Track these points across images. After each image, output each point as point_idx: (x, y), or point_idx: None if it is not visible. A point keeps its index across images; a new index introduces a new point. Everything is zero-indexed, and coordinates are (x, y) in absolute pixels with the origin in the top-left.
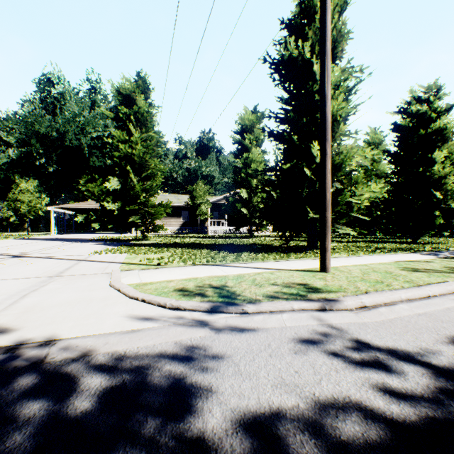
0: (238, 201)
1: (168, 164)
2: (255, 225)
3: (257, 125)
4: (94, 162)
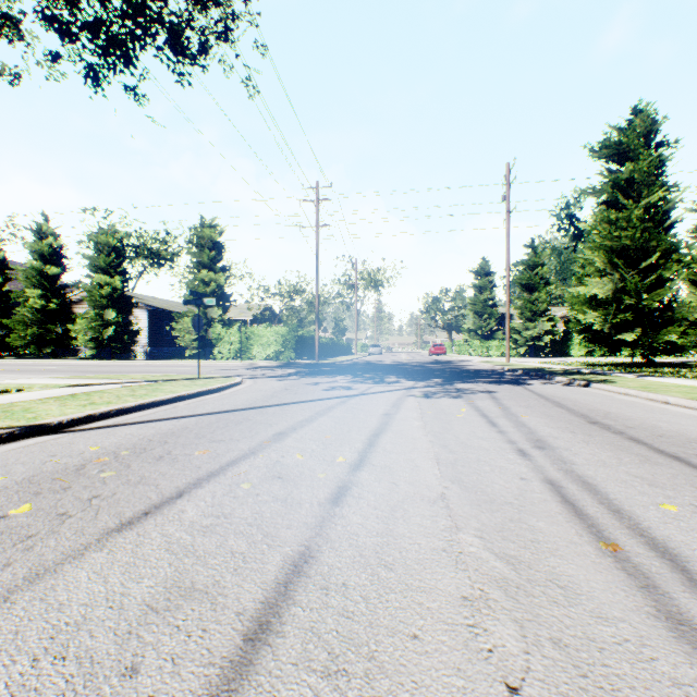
0: None
1: None
2: None
3: None
4: None
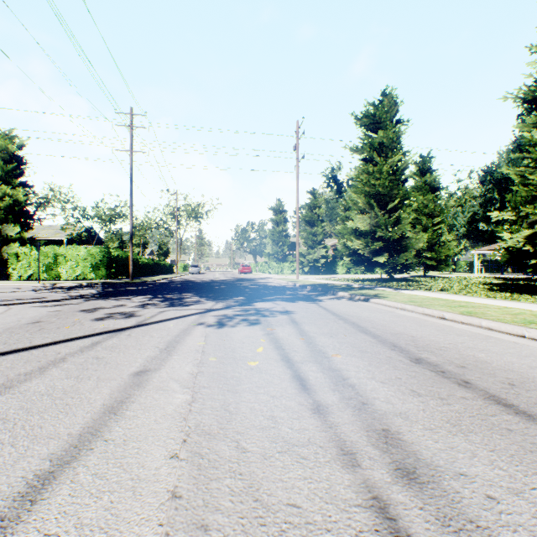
0: None
1: None
2: None
3: None
4: None
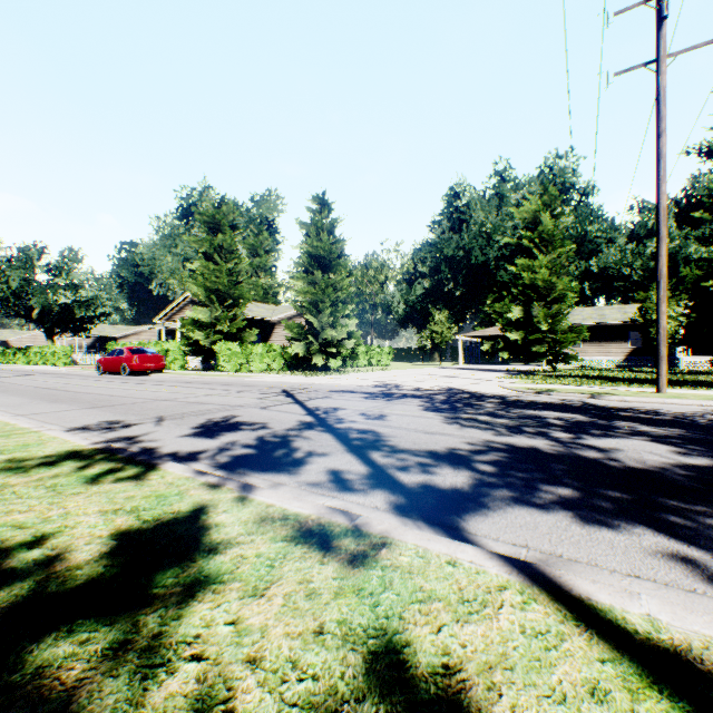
0: None
1: (612, 256)
2: None
3: None
4: (501, 275)
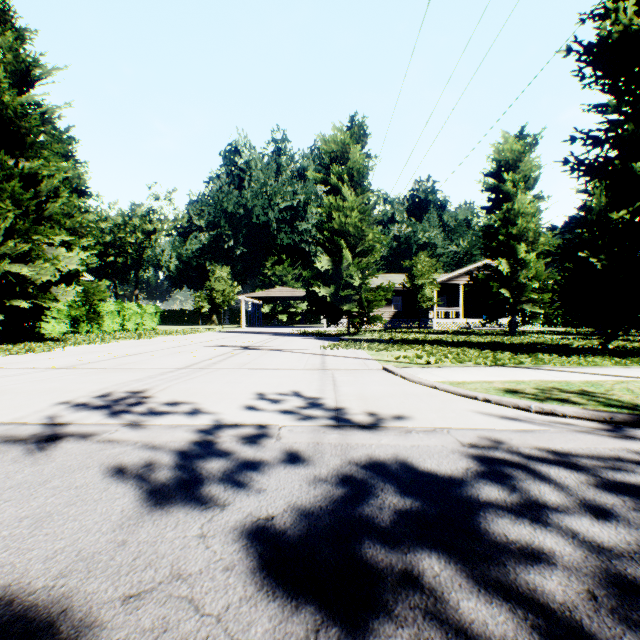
0: (491, 279)
1: None
2: (520, 316)
3: (526, 156)
4: (281, 239)
